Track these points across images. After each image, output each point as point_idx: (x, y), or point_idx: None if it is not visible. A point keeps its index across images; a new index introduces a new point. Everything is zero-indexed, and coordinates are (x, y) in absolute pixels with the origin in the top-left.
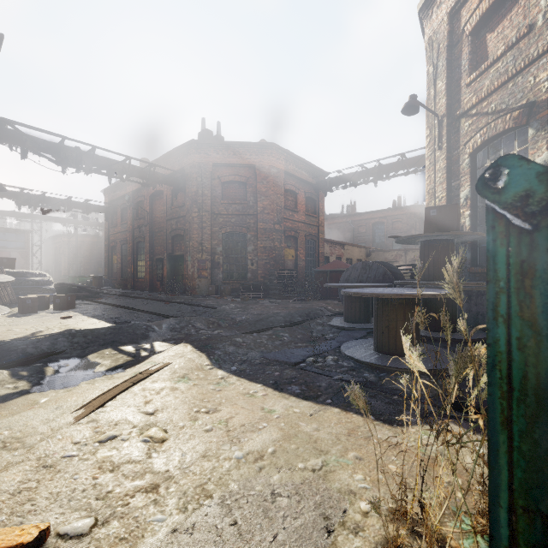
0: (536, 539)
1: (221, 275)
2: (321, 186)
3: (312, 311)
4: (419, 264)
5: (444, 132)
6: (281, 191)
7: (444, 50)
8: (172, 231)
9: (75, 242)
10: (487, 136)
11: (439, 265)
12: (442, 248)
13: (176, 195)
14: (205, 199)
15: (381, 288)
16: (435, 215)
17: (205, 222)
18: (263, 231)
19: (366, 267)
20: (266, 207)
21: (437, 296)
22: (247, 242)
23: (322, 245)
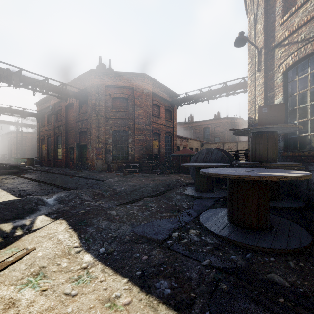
0: None
1: (111, 157)
2: (175, 102)
3: (171, 182)
4: (250, 149)
5: (262, 59)
6: (150, 104)
7: (262, 2)
8: (79, 129)
9: (21, 137)
10: (298, 58)
11: (267, 150)
12: (269, 138)
13: (82, 105)
14: (101, 108)
15: (230, 168)
16: (266, 112)
17: (100, 123)
18: (138, 129)
19: (209, 152)
20: (140, 114)
21: (298, 178)
22: (128, 136)
23: (175, 139)
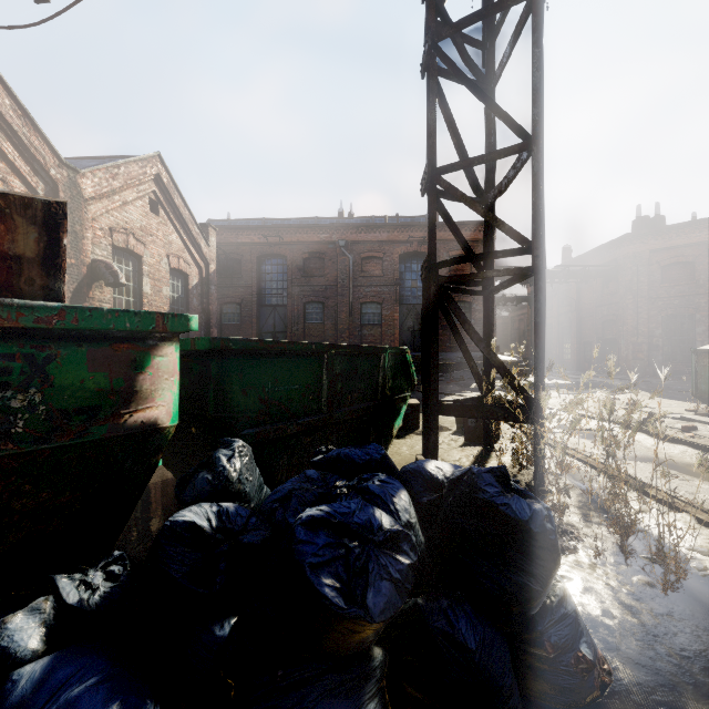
0: (694, 383)
1: (660, 357)
2: None
3: None
4: None
5: None
6: None
7: None
8: (602, 317)
9: None
10: None
11: None
12: None
13: (607, 284)
14: (641, 285)
15: None
16: None
17: (640, 307)
18: None
19: None
20: None
21: None
22: (696, 323)
23: None
